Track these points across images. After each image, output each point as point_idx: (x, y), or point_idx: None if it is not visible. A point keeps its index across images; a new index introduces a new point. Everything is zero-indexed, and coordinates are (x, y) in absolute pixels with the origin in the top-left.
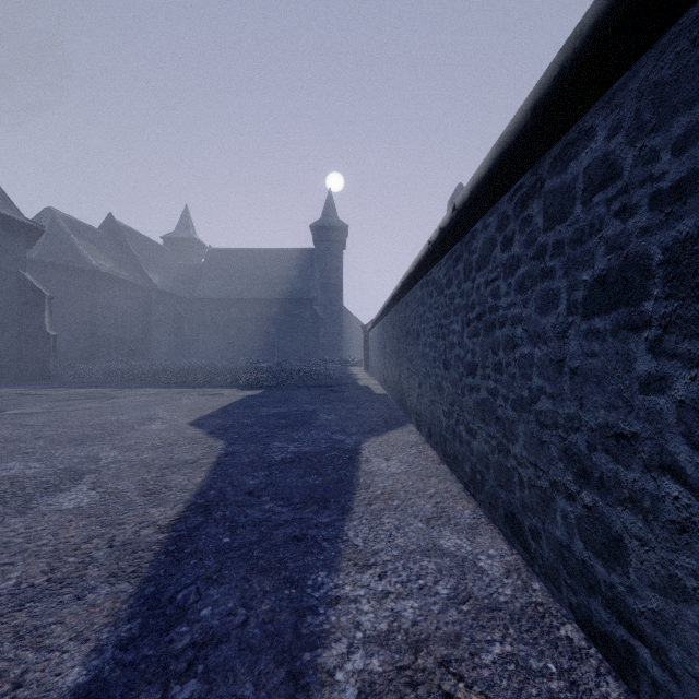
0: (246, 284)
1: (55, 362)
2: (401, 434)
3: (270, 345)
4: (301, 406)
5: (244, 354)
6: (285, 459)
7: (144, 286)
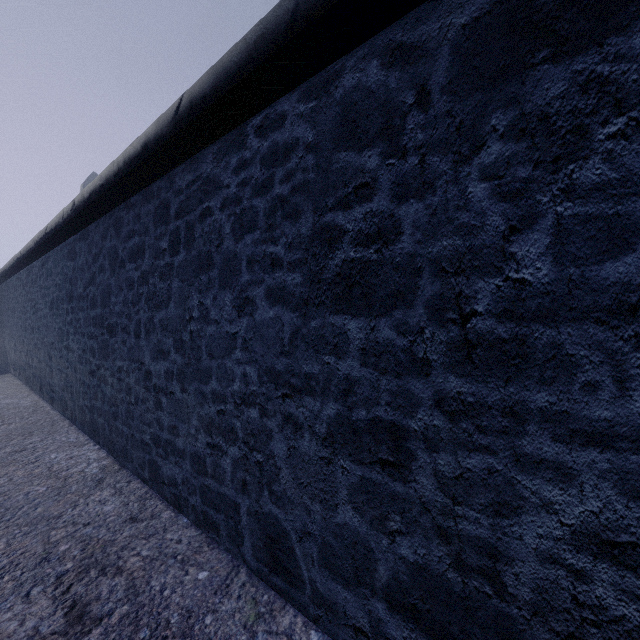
0: None
1: None
2: None
3: None
4: None
5: None
6: None
7: None
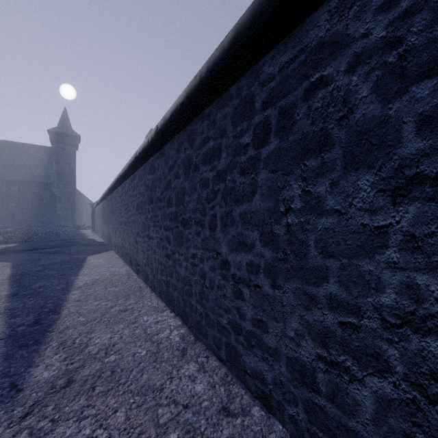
0: None
1: None
2: (107, 253)
3: (10, 215)
4: (51, 249)
5: None
6: (50, 263)
7: None
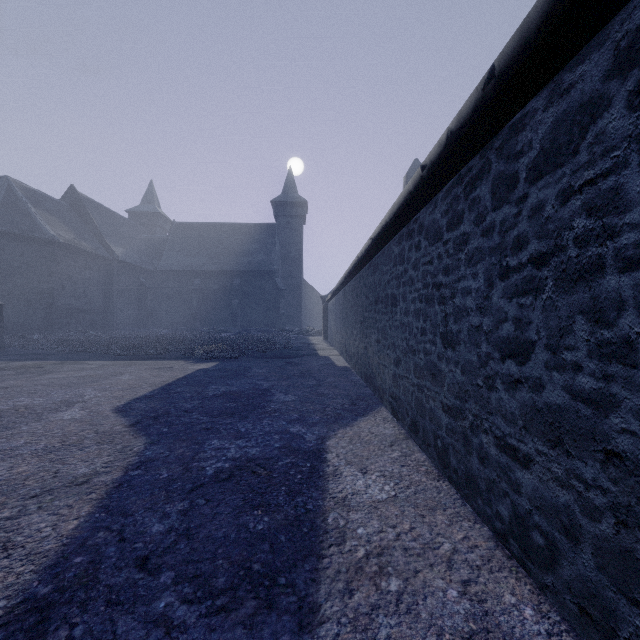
0: (209, 256)
1: (1, 332)
2: (374, 423)
3: (232, 316)
4: (256, 383)
5: (206, 324)
6: (220, 472)
7: (106, 257)
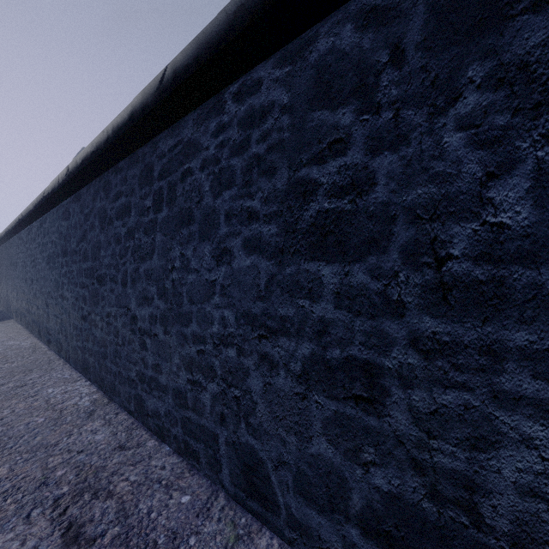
0: None
1: None
2: (2, 323)
3: None
4: None
5: None
6: None
7: None
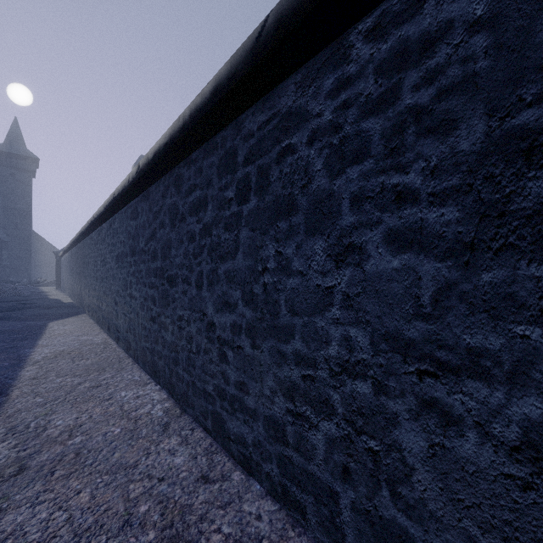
0: None
1: None
2: (77, 317)
3: None
4: None
5: None
6: None
7: None
